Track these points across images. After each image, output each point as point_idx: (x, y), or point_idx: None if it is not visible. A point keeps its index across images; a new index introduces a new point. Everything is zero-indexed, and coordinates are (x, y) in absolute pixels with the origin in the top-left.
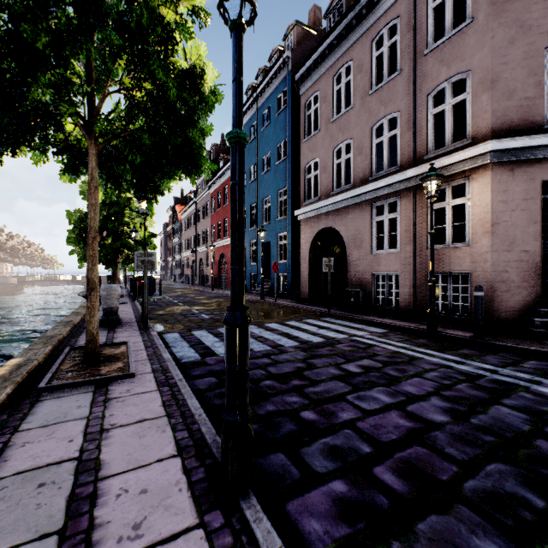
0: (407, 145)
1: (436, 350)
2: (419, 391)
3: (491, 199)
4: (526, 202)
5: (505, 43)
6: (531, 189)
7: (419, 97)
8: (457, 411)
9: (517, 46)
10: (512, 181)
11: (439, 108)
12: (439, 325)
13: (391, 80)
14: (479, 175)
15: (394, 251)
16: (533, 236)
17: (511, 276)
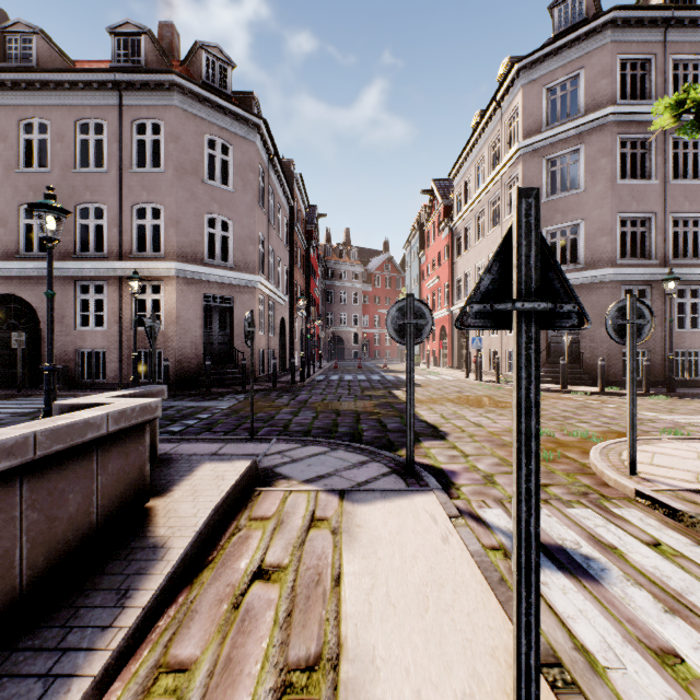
0: (114, 239)
1: None
2: None
3: (177, 301)
4: (196, 305)
5: (185, 200)
6: (198, 298)
7: (125, 203)
8: None
9: (191, 206)
10: (188, 291)
11: (142, 221)
12: None
13: (99, 173)
14: (169, 282)
15: (101, 329)
16: (199, 327)
17: (188, 352)
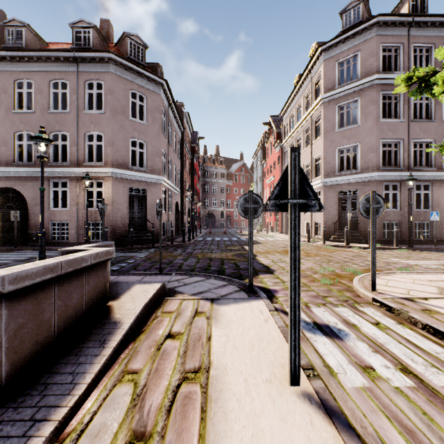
0: (74, 154)
1: None
2: None
3: (112, 191)
4: (124, 194)
5: (117, 130)
6: (125, 190)
7: (80, 132)
8: None
9: (121, 133)
10: (119, 186)
11: (91, 143)
12: None
13: (64, 113)
14: (107, 180)
15: (66, 209)
16: (126, 208)
17: (119, 223)
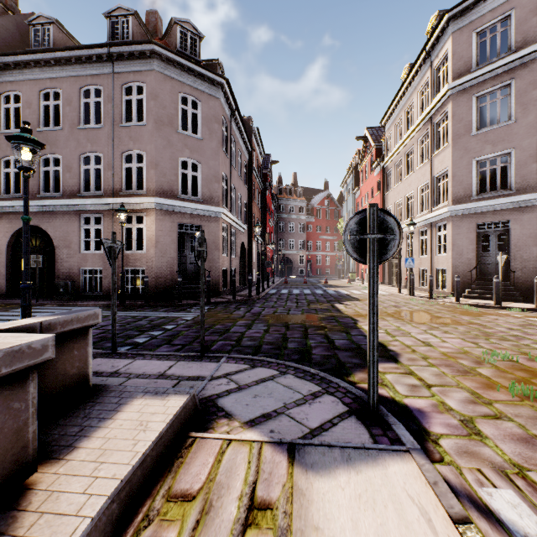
0: (108, 180)
1: (122, 311)
2: (108, 324)
3: (156, 229)
4: (171, 232)
5: (162, 147)
6: (173, 226)
7: (117, 151)
8: (123, 325)
9: (167, 151)
10: (165, 221)
11: (129, 165)
12: (129, 301)
13: (97, 128)
14: (150, 214)
15: (99, 252)
16: (174, 250)
17: (165, 270)
